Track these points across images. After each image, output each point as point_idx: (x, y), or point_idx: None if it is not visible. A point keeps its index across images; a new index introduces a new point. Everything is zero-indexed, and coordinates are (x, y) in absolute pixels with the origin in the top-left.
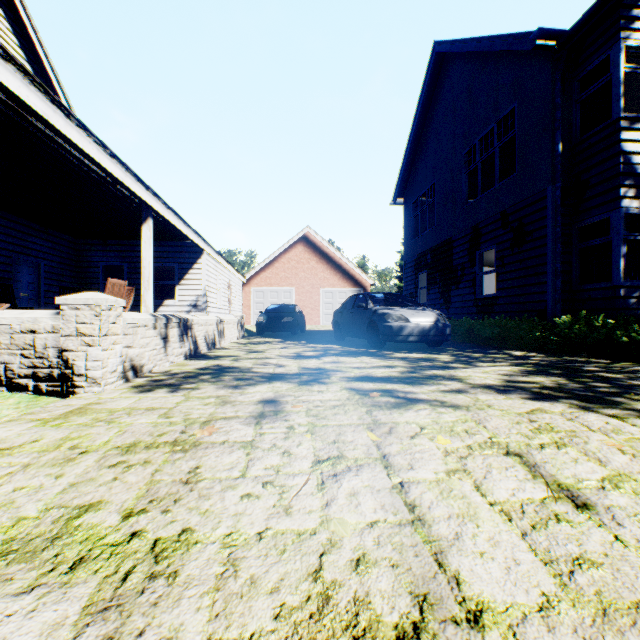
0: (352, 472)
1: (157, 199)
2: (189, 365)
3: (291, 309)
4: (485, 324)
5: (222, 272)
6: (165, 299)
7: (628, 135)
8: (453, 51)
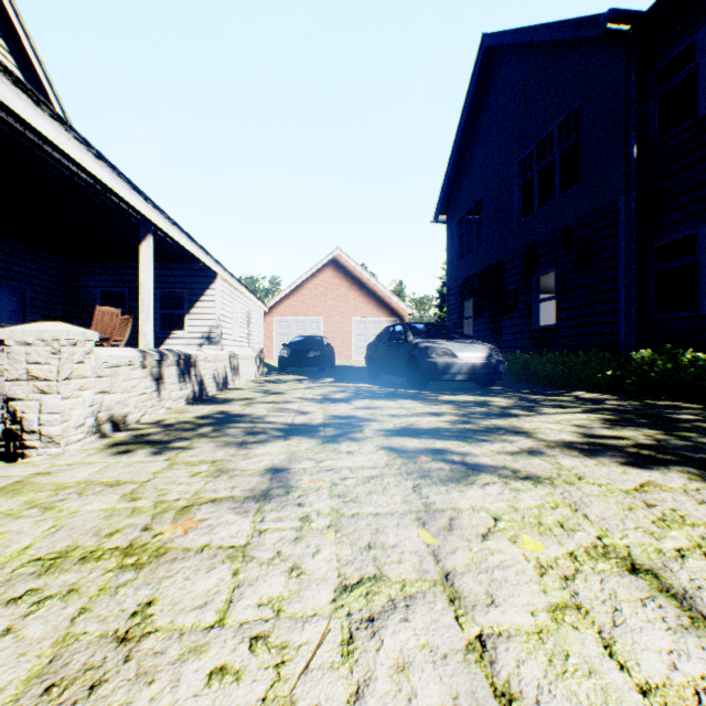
0: (398, 612)
1: (159, 212)
2: (189, 412)
3: (318, 342)
4: (544, 360)
5: (240, 299)
6: (173, 330)
7: None
8: (505, 44)
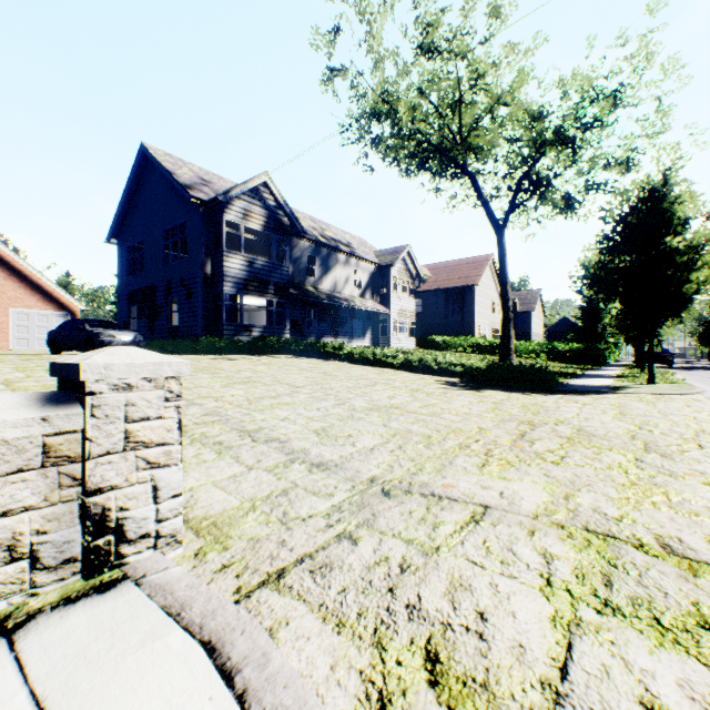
0: None
1: None
2: None
3: None
4: (172, 343)
5: None
6: None
7: (228, 259)
8: (155, 162)
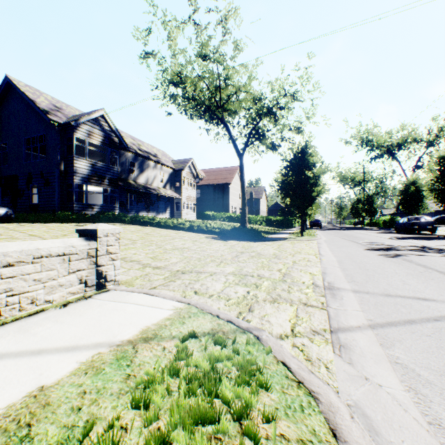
0: None
1: None
2: None
3: None
4: (33, 215)
5: None
6: None
7: (77, 162)
8: (18, 90)
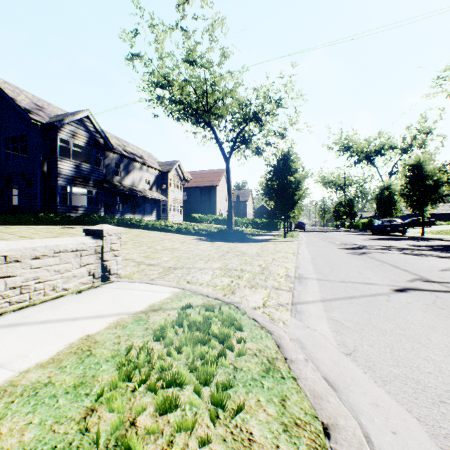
0: None
1: None
2: None
3: None
4: (14, 217)
5: None
6: None
7: (61, 163)
8: None
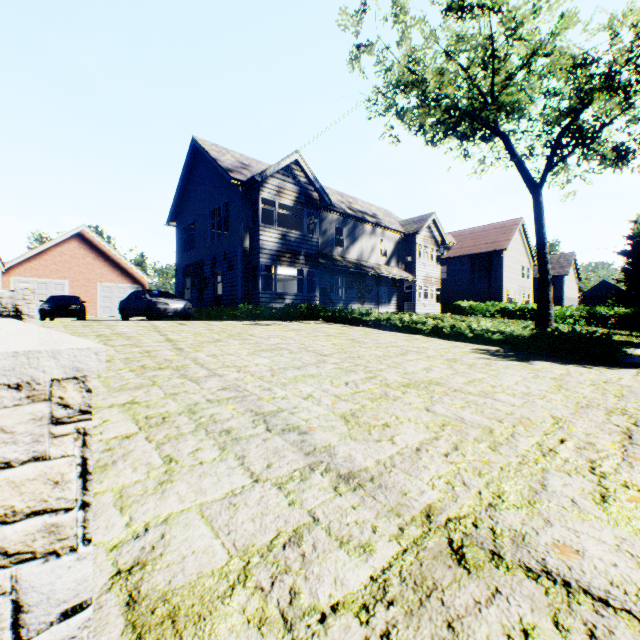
0: (143, 323)
1: None
2: None
3: (76, 299)
4: (216, 310)
5: None
6: None
7: (263, 233)
8: (203, 152)
